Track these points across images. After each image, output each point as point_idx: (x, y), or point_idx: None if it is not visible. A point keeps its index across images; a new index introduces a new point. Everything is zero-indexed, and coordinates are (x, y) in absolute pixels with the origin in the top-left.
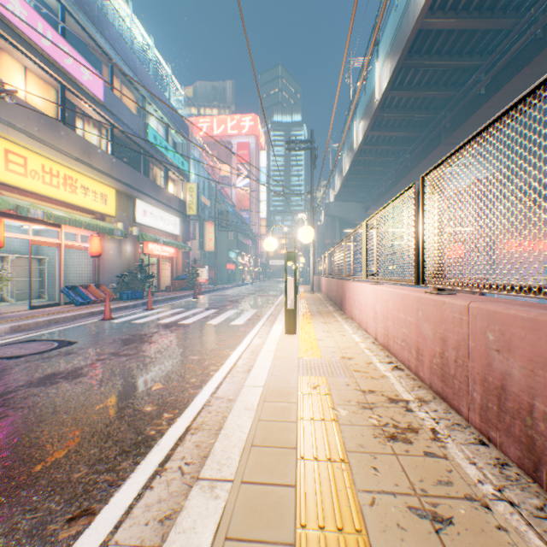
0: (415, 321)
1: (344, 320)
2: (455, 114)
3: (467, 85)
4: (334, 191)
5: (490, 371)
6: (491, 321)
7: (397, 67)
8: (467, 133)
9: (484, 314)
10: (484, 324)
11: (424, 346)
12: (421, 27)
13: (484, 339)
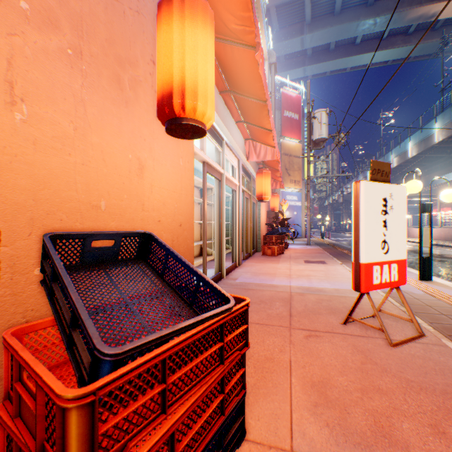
0: (439, 232)
1: (411, 238)
2: (444, 163)
3: (450, 155)
4: (365, 179)
5: (449, 234)
6: (449, 230)
7: (421, 152)
8: (450, 168)
9: (449, 229)
10: (449, 230)
11: (440, 235)
12: (432, 146)
13: (449, 232)
